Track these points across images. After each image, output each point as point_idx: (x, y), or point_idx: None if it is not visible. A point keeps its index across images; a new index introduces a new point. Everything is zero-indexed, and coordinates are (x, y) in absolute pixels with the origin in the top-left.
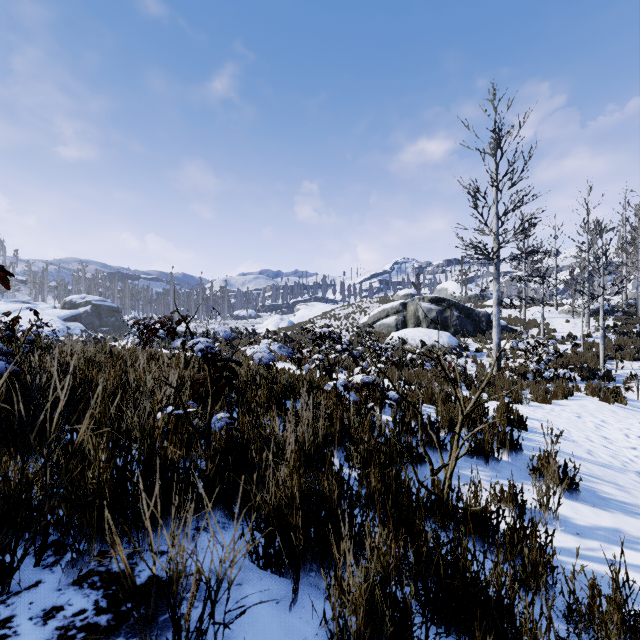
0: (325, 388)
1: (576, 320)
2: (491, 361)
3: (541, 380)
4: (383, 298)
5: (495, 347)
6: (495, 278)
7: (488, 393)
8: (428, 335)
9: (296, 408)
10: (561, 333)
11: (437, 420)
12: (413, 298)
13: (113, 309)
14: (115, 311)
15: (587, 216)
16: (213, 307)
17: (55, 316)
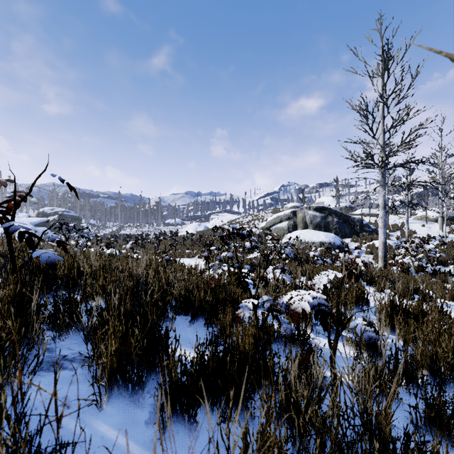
0: (238, 313)
1: (429, 225)
2: (370, 257)
3: (427, 275)
4: (275, 209)
5: (382, 245)
6: (381, 185)
7: (389, 289)
8: (316, 236)
9: (182, 362)
10: (420, 235)
11: (424, 363)
12: (301, 207)
13: (74, 218)
14: (76, 219)
15: (441, 141)
16: (63, 179)
17: (28, 222)
